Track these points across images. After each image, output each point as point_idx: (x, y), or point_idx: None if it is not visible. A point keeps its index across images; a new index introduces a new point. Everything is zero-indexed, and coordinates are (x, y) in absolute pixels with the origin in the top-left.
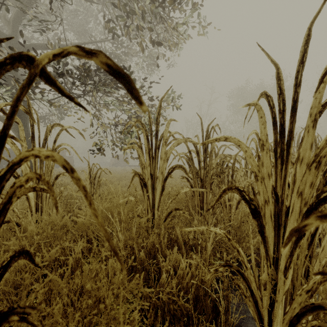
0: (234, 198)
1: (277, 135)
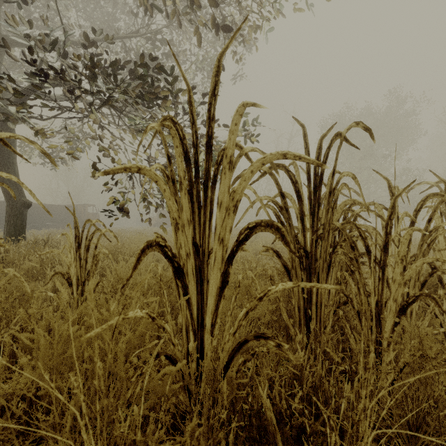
0: (391, 299)
1: None
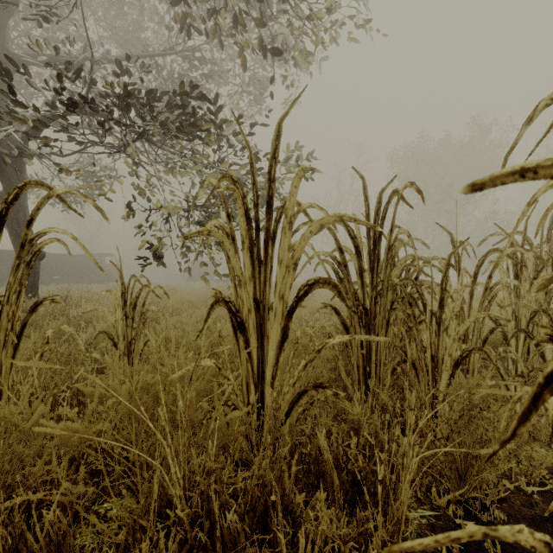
0: (447, 354)
1: None
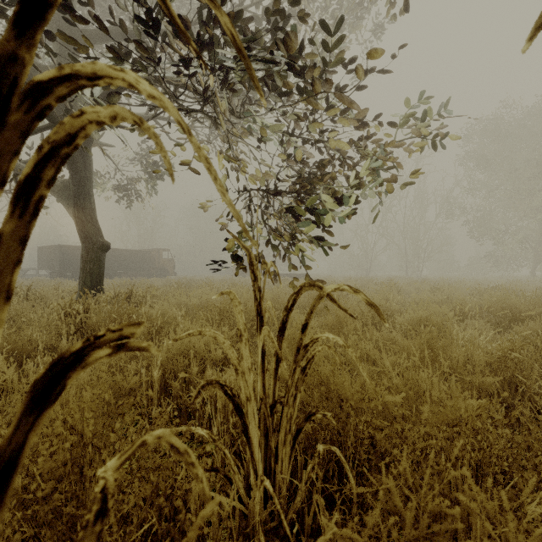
0: None
1: None
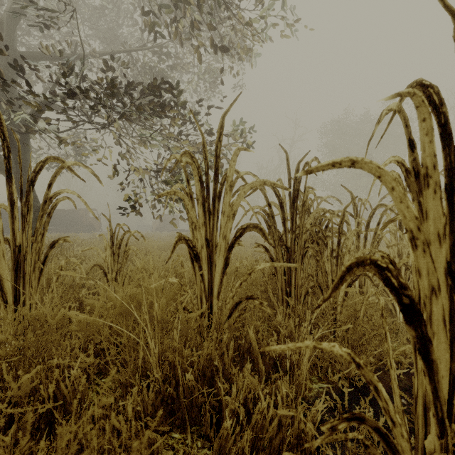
0: None
1: (452, 157)
